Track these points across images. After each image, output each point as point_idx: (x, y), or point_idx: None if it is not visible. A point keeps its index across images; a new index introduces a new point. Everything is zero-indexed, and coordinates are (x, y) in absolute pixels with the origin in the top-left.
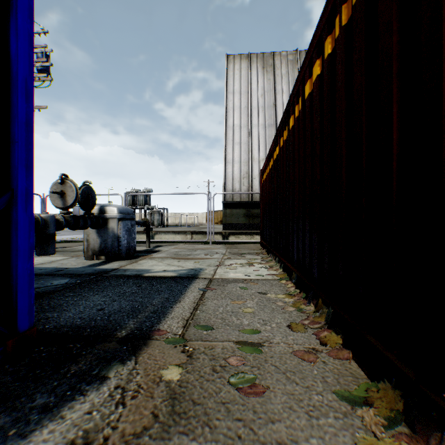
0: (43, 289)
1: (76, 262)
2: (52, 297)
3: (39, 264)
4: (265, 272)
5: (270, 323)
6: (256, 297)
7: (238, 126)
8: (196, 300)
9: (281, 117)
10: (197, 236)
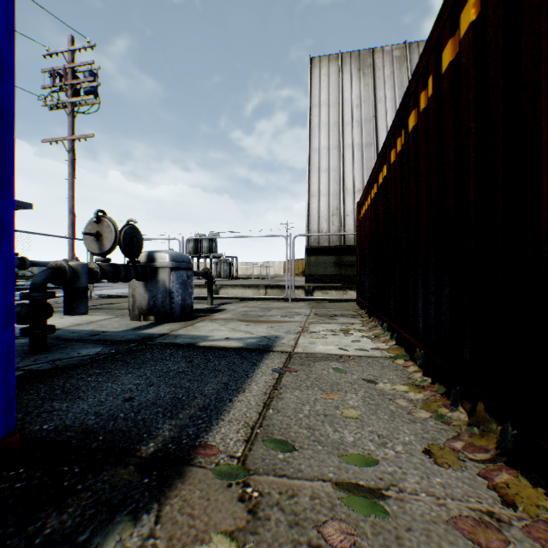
0: (65, 362)
1: (119, 323)
2: (71, 376)
3: (74, 325)
4: (369, 345)
5: (391, 443)
6: (360, 387)
7: (325, 148)
8: (268, 388)
9: (383, 134)
10: (272, 290)
